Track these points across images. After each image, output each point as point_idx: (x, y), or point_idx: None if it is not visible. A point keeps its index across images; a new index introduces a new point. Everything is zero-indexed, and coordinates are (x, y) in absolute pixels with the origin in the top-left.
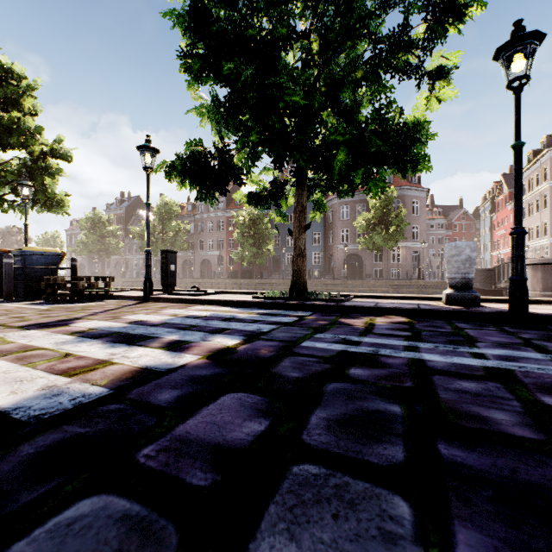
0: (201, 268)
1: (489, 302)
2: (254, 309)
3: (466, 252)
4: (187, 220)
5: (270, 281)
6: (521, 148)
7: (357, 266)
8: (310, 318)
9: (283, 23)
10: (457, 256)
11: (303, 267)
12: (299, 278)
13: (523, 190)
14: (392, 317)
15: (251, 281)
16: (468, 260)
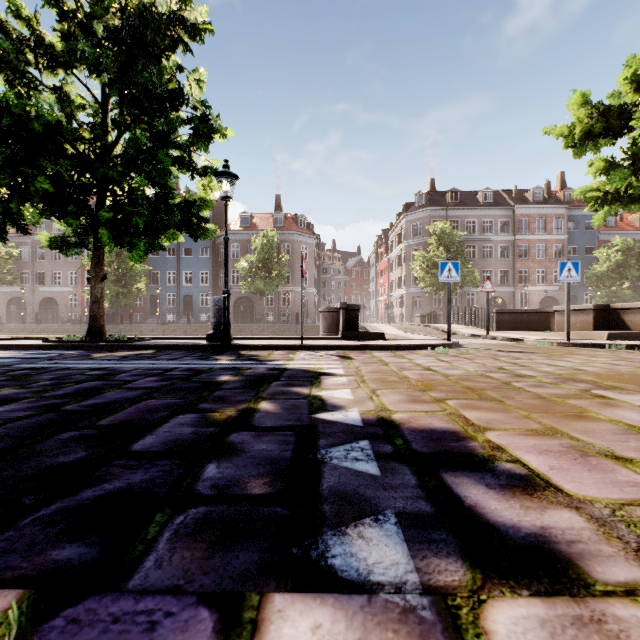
0: (41, 310)
1: (249, 339)
2: (32, 351)
3: (219, 304)
4: (17, 241)
5: (139, 326)
6: (227, 241)
7: (249, 309)
8: (70, 354)
9: (39, 121)
10: (214, 307)
11: (100, 313)
12: (96, 323)
13: (394, 245)
14: (145, 351)
15: (113, 327)
16: (221, 309)
